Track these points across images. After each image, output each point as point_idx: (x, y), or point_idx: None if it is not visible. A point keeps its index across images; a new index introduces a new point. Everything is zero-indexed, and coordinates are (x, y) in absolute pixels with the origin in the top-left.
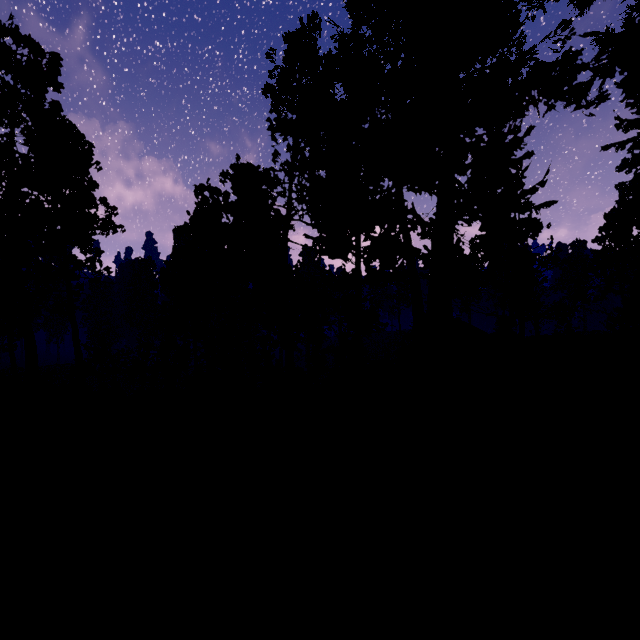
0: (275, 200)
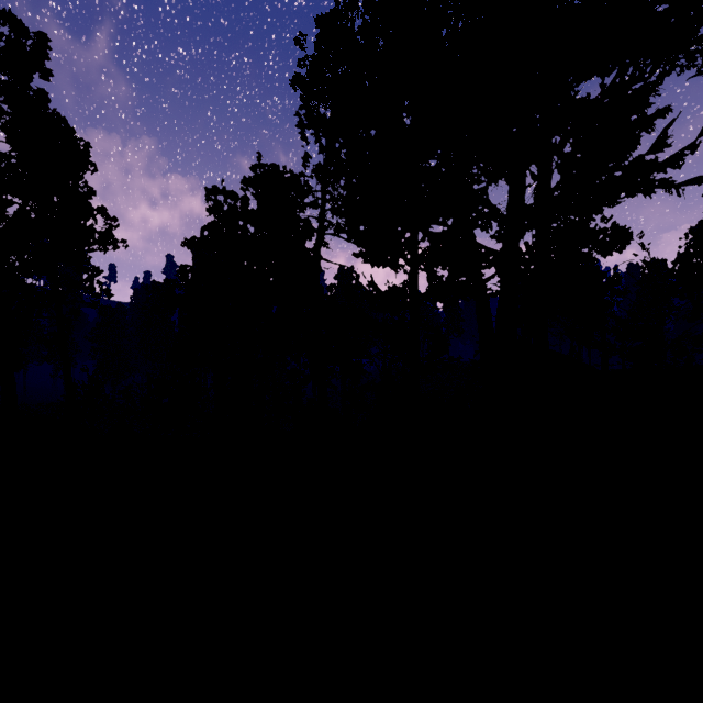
0: (304, 208)
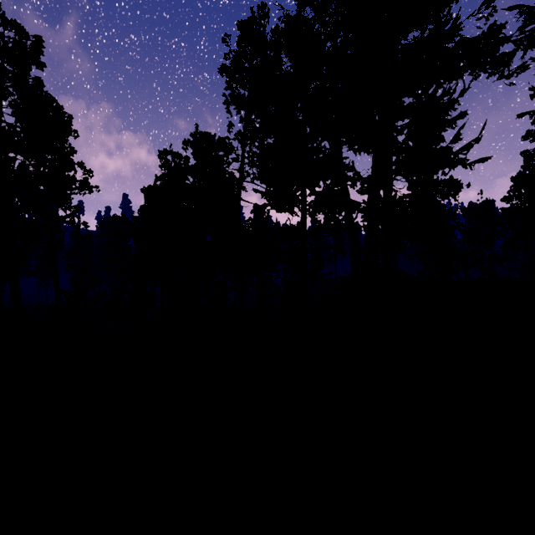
0: (229, 164)
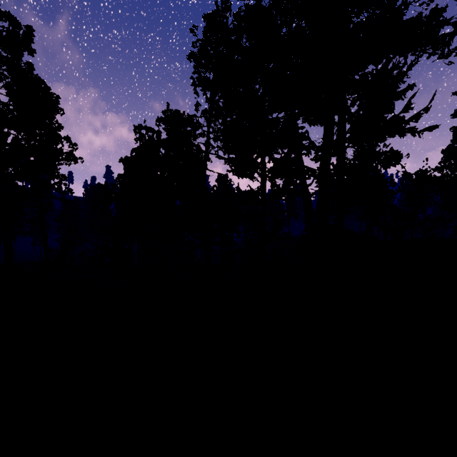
0: (196, 137)
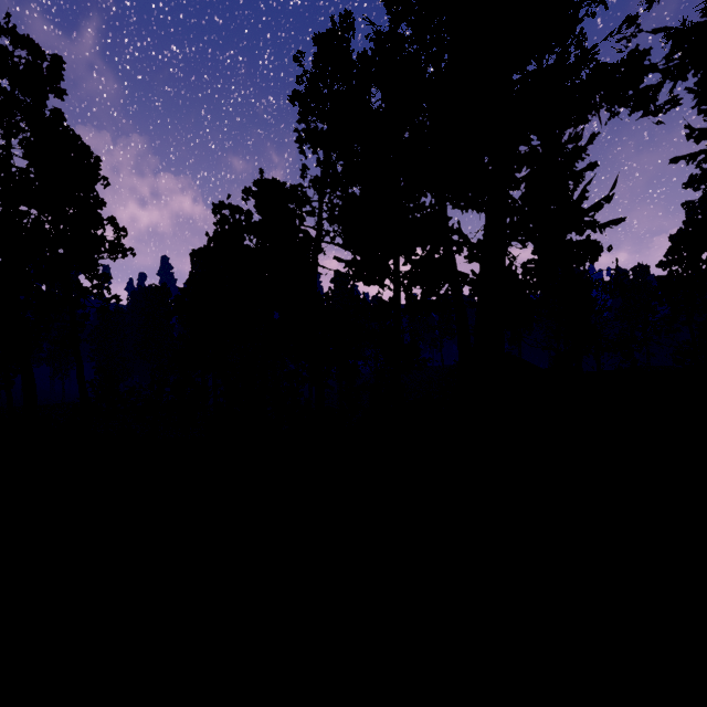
0: (303, 220)
